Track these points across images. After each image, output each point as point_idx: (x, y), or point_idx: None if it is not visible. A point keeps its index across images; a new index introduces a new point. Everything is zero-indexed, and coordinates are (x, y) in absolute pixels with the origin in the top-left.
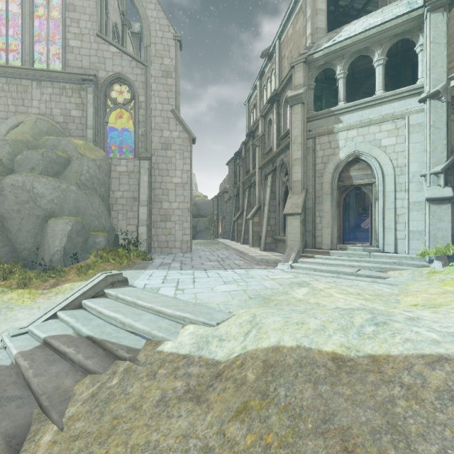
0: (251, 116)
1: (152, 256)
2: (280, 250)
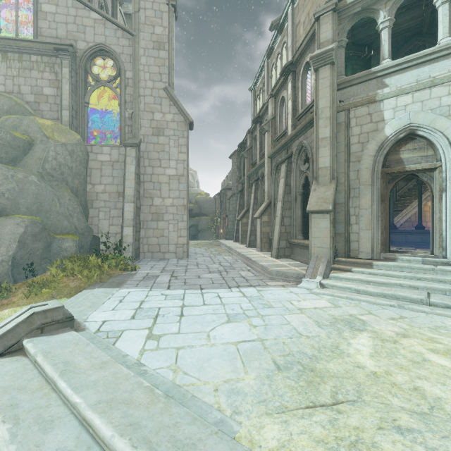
0: (257, 103)
1: (140, 263)
2: (298, 257)
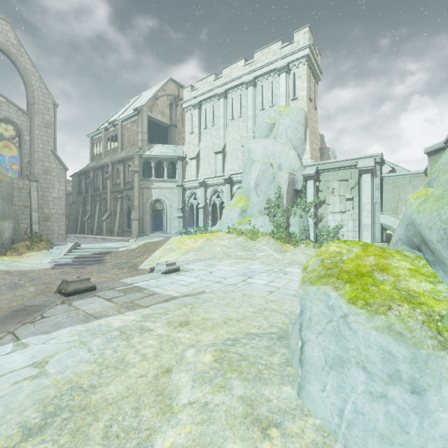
0: (94, 148)
1: None
2: (126, 235)
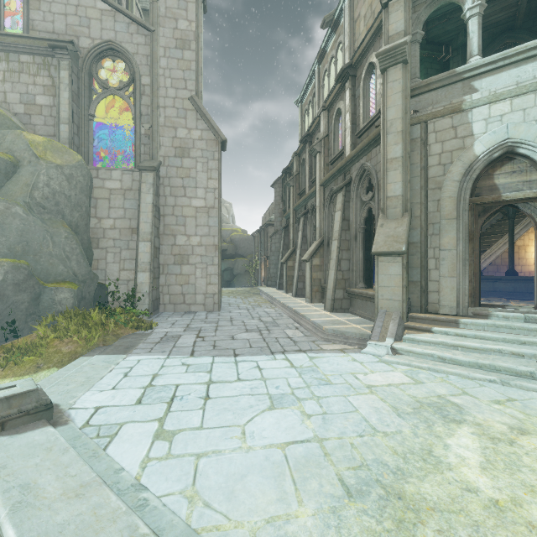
0: (305, 119)
1: (158, 318)
2: (358, 310)
